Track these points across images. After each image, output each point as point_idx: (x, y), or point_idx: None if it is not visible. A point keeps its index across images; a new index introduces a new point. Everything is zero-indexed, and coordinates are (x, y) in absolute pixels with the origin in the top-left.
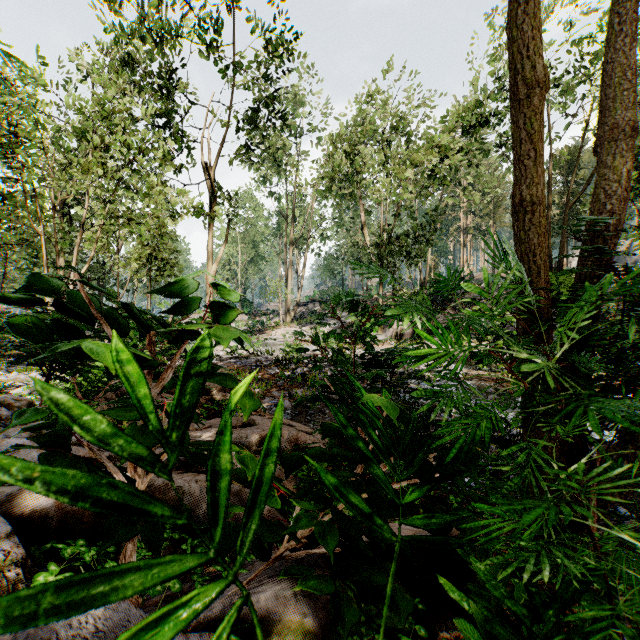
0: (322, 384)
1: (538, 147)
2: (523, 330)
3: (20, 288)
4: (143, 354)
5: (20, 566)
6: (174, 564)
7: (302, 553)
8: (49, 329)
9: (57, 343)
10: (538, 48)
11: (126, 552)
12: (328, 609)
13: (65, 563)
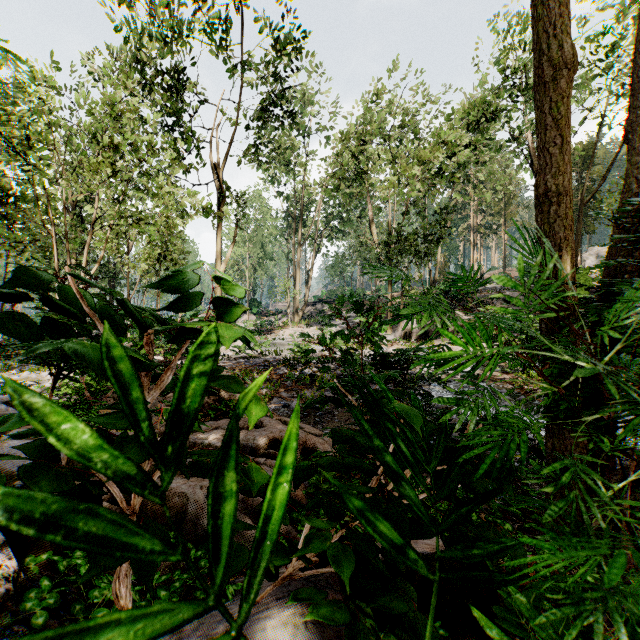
0: (332, 386)
1: (564, 134)
2: (546, 329)
3: (6, 282)
4: (136, 355)
5: (11, 581)
6: (158, 615)
7: (313, 573)
8: (39, 327)
9: (41, 342)
10: (564, 27)
11: (120, 572)
12: (342, 637)
13: (62, 575)
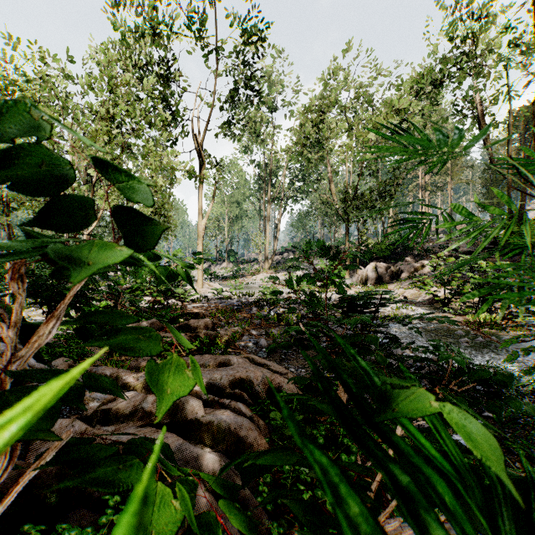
0: (297, 329)
1: None
2: None
3: None
4: None
5: None
6: None
7: None
8: None
9: None
10: None
11: None
12: None
13: None
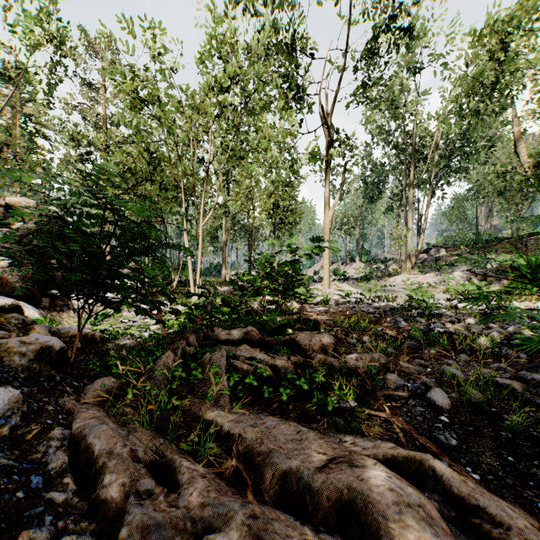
0: None
1: None
2: None
3: None
4: None
5: None
6: None
7: None
8: None
9: None
10: None
11: None
12: None
13: None
